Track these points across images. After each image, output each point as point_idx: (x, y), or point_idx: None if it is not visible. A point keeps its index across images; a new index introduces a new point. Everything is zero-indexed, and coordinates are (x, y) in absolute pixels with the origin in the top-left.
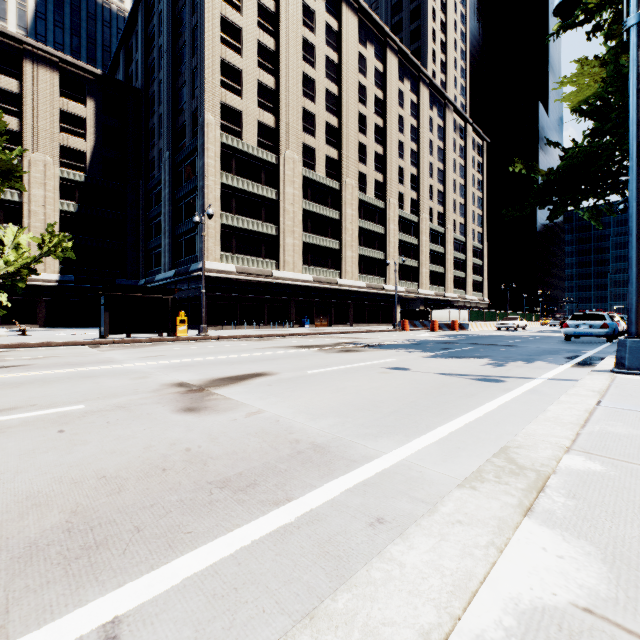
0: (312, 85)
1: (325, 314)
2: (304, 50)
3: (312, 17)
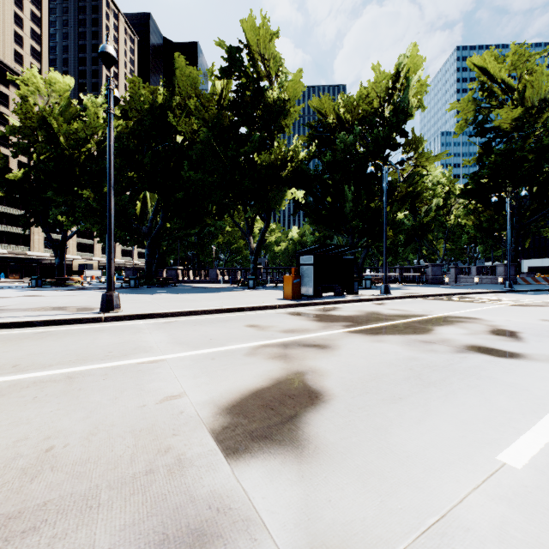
0: (7, 138)
1: (18, 272)
2: (1, 118)
3: (7, 99)
